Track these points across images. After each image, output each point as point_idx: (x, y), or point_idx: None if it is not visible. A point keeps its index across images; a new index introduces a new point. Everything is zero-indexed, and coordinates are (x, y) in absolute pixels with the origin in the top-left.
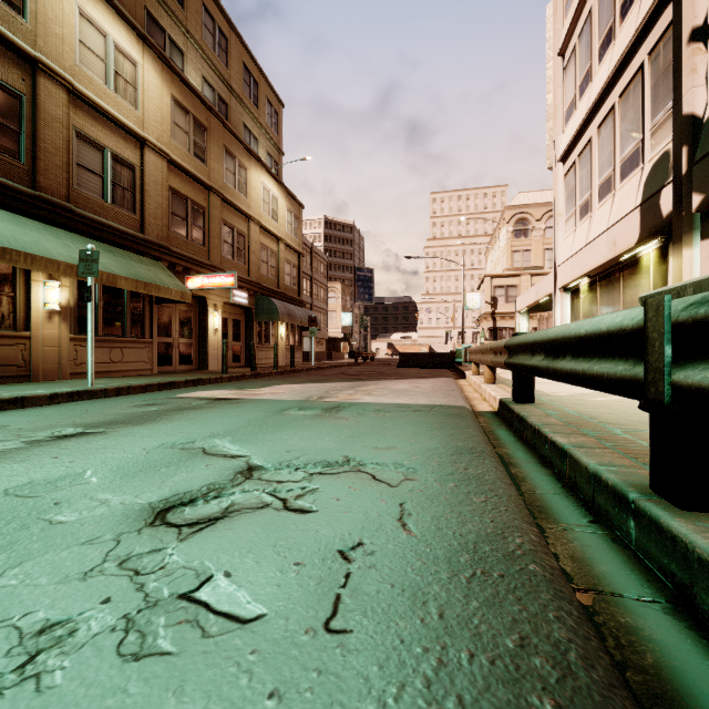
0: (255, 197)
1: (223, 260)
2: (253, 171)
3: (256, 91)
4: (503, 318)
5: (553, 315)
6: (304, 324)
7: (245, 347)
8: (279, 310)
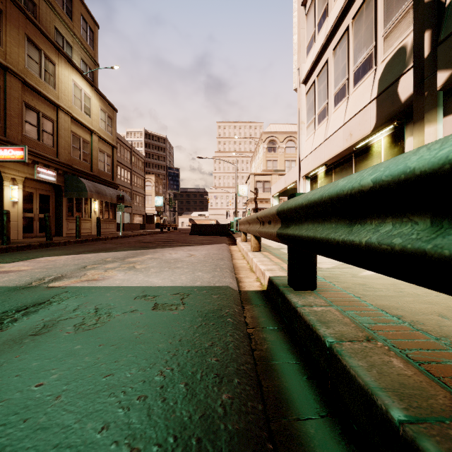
0: (65, 91)
1: (25, 139)
2: (62, 67)
3: (70, 5)
4: (261, 202)
5: None
6: (114, 201)
7: (55, 219)
8: (88, 188)
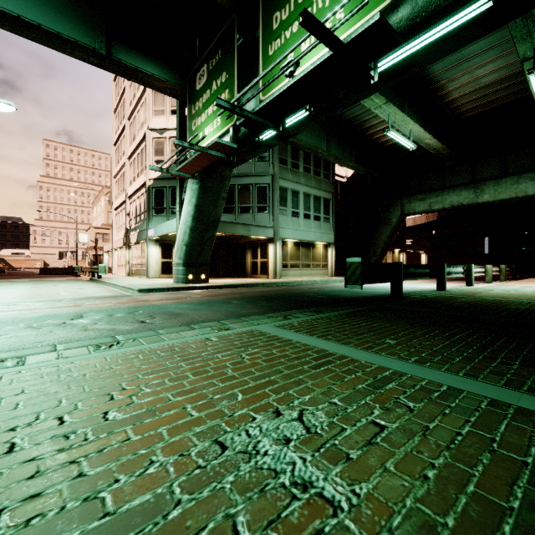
0: None
1: None
2: None
3: None
4: (101, 250)
5: (113, 256)
6: None
7: None
8: None
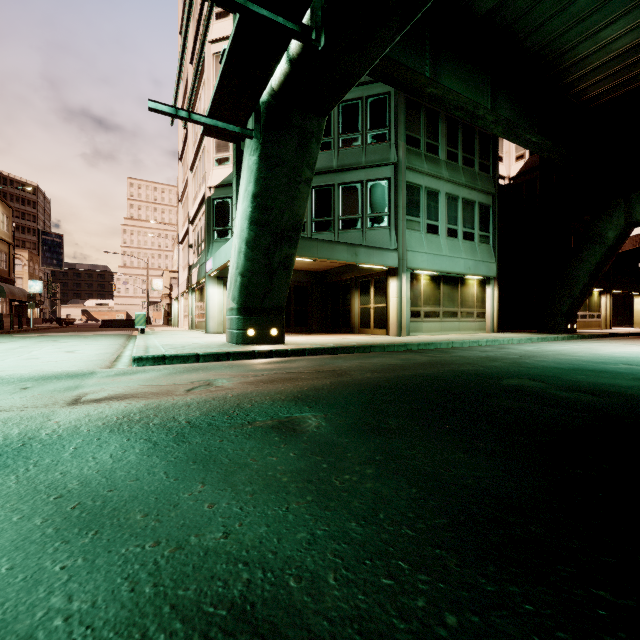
0: None
1: None
2: None
3: None
4: None
5: (179, 304)
6: (21, 298)
7: None
8: (6, 290)
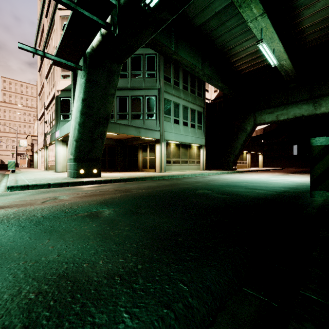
0: None
1: None
2: None
3: None
4: None
5: (38, 155)
6: None
7: None
8: None
